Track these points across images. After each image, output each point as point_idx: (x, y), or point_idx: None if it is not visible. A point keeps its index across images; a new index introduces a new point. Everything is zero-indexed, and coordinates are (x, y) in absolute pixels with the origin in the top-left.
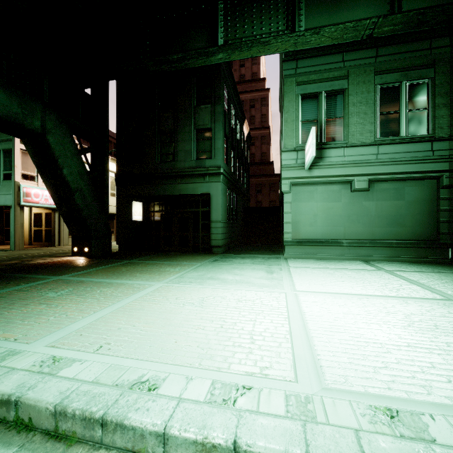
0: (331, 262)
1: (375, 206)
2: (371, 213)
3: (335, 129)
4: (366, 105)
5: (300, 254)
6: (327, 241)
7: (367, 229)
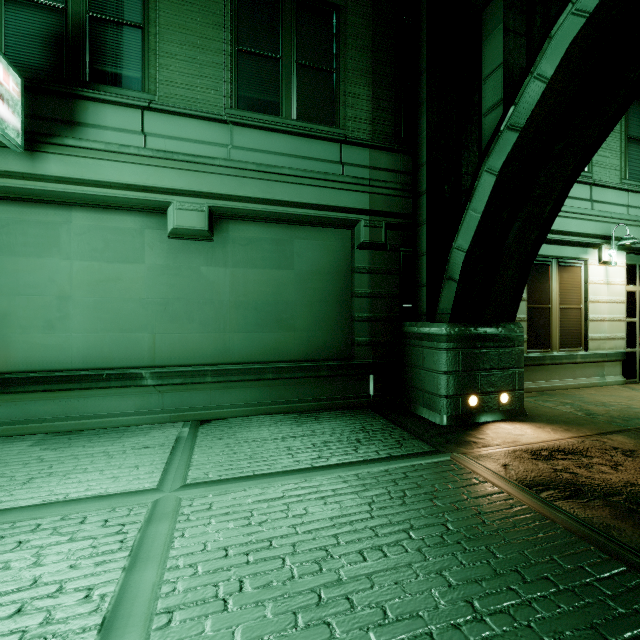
0: (75, 446)
1: (231, 279)
2: (221, 296)
3: (119, 51)
4: (204, 14)
5: (3, 421)
6: (95, 373)
7: (213, 337)
